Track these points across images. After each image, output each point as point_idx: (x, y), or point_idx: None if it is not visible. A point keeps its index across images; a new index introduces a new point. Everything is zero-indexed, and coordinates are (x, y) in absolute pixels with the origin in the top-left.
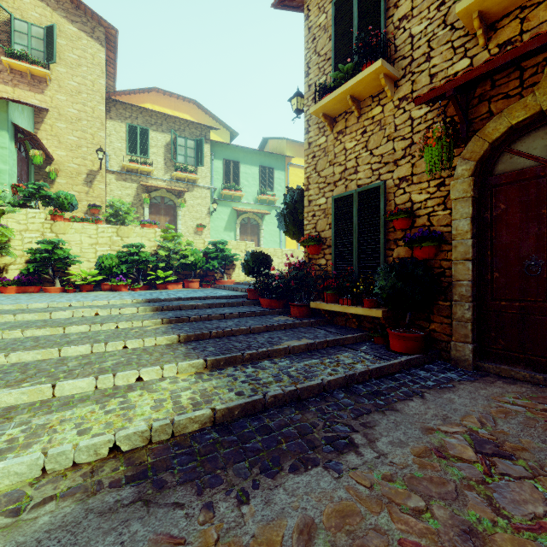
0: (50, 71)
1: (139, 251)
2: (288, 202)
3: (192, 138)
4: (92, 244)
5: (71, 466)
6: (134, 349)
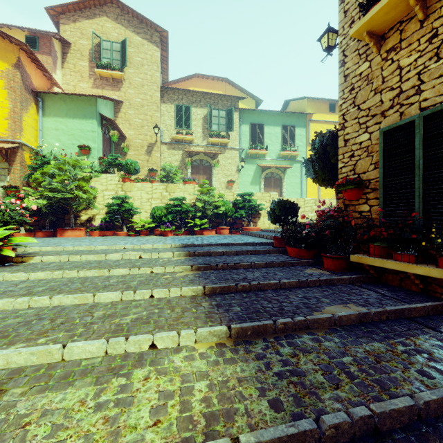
0: (124, 73)
1: (181, 203)
2: (317, 148)
3: (224, 109)
4: (149, 199)
5: None
6: (159, 299)
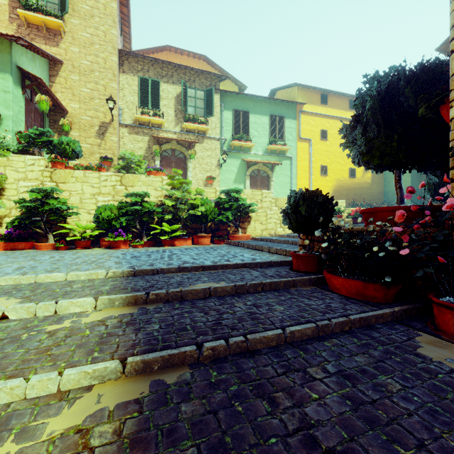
0: (65, 23)
1: (143, 201)
2: (372, 98)
3: (202, 89)
4: (94, 194)
5: None
6: None
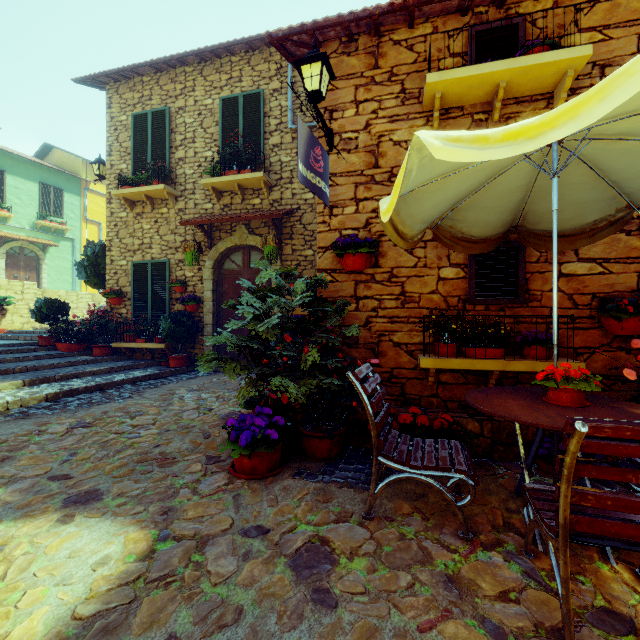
0: None
1: None
2: (89, 255)
3: None
4: None
5: None
6: None
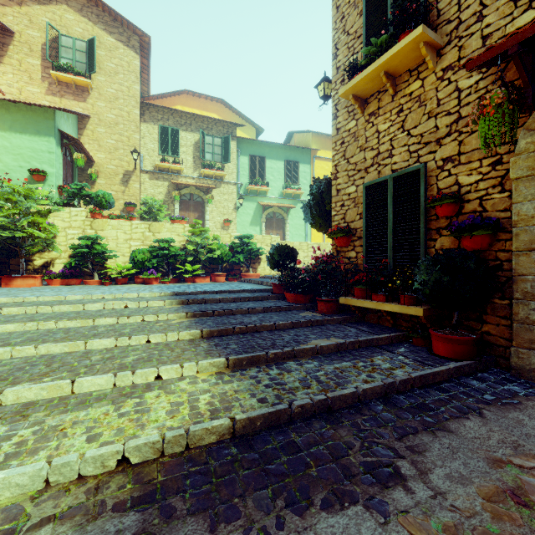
0: (92, 80)
1: (169, 246)
2: (314, 193)
3: (219, 136)
4: (127, 240)
5: (76, 478)
6: (157, 343)
